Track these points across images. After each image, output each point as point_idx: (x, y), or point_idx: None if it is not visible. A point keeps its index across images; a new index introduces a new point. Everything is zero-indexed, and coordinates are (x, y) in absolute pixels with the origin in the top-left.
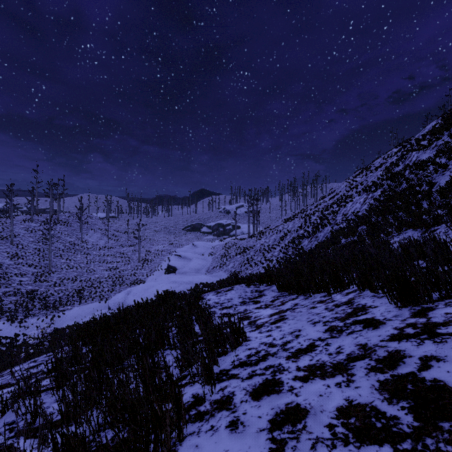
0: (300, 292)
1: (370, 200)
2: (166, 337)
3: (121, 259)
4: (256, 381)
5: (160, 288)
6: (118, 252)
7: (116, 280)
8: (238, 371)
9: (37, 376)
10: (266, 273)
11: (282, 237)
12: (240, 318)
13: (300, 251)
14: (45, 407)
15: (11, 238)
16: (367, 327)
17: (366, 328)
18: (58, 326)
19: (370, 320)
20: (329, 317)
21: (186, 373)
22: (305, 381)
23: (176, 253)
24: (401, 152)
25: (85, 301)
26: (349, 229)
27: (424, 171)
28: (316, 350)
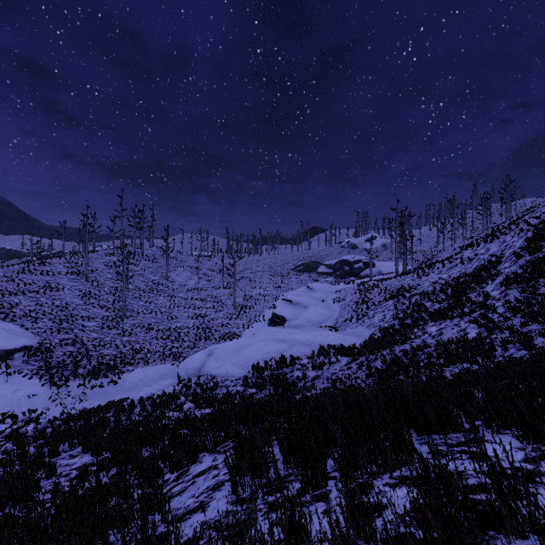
0: None
1: None
2: None
3: (212, 304)
4: None
5: (259, 349)
6: (209, 295)
7: (203, 331)
8: None
9: None
10: None
11: (482, 268)
12: None
13: None
14: None
15: (86, 273)
16: None
17: None
18: (109, 398)
19: None
20: None
21: None
22: None
23: (284, 297)
24: None
25: (153, 361)
26: None
27: None
28: None
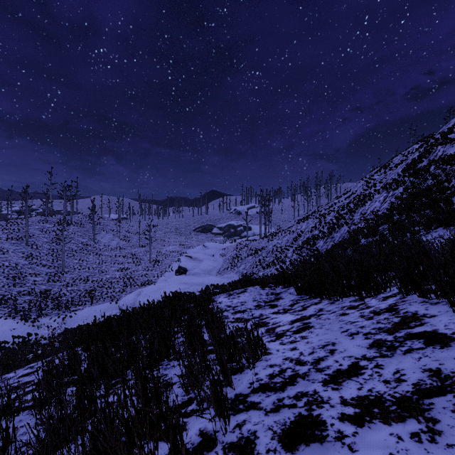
0: (324, 295)
1: (391, 198)
2: (171, 347)
3: (132, 260)
4: (286, 417)
5: (171, 289)
6: (129, 253)
7: (127, 280)
8: (259, 398)
9: (27, 386)
10: (283, 274)
11: (295, 238)
12: (258, 327)
13: (315, 252)
14: (21, 432)
15: (26, 238)
16: (431, 344)
17: (429, 345)
18: (70, 326)
19: (432, 334)
20: (370, 327)
21: (193, 396)
22: (359, 423)
23: (186, 254)
24: (424, 148)
25: (96, 302)
26: (369, 229)
27: (453, 166)
28: (364, 374)
